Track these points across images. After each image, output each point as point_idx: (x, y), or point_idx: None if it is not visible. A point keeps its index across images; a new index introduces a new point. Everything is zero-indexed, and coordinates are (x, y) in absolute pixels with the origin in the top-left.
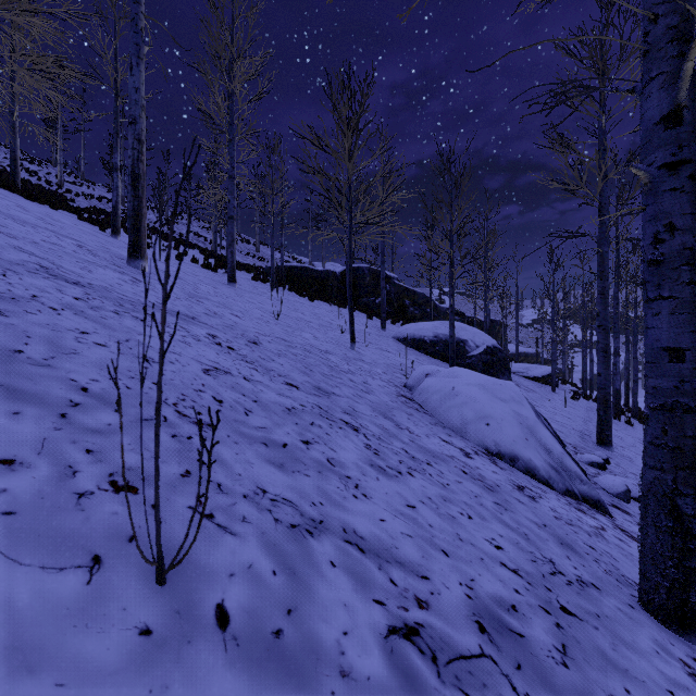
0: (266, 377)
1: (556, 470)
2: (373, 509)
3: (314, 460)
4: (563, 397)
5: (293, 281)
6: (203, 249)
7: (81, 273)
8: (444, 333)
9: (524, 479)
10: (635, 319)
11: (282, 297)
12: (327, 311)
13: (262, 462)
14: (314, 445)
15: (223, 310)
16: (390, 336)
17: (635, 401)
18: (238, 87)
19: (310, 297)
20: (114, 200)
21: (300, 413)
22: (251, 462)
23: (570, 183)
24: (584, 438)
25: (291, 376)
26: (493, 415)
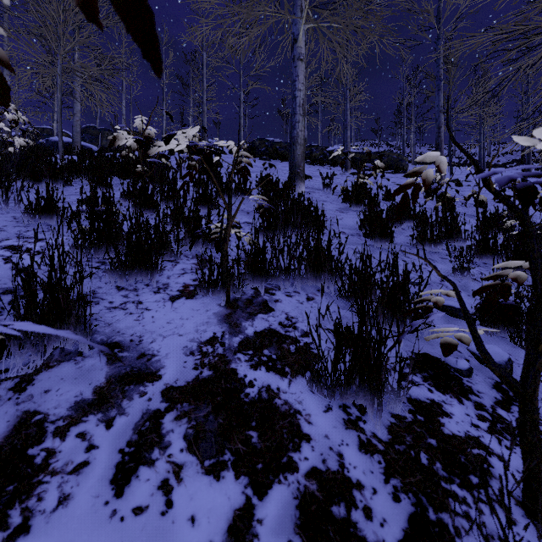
0: None
1: None
2: None
3: None
4: None
5: None
6: None
7: None
8: None
9: None
10: None
11: None
12: None
13: None
14: None
15: None
16: None
17: None
18: None
19: None
20: None
21: None
22: None
23: None
24: None
25: None
26: None
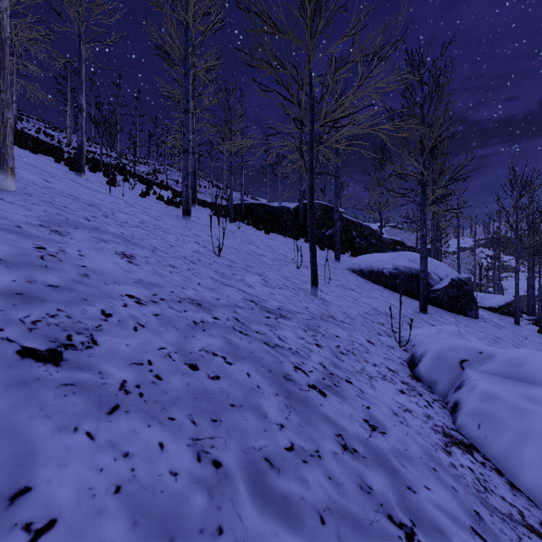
0: None
1: None
2: None
3: None
4: (530, 331)
5: (251, 216)
6: (174, 190)
7: None
8: (404, 265)
9: None
10: None
11: (238, 230)
12: (282, 243)
13: None
14: None
15: (106, 246)
16: (345, 267)
17: None
18: (191, 15)
19: (266, 230)
20: (79, 140)
21: None
22: None
23: None
24: None
25: None
26: None
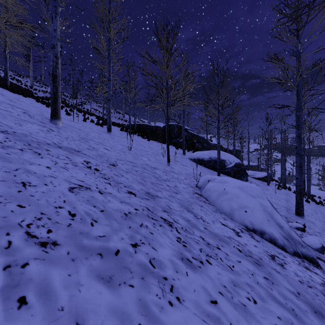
0: (115, 189)
1: (286, 239)
2: (185, 317)
3: (139, 264)
4: (273, 188)
5: (140, 131)
6: (97, 116)
7: (12, 126)
8: (214, 156)
9: (271, 247)
10: (309, 149)
11: (134, 139)
12: (156, 145)
13: (92, 280)
14: (141, 246)
15: (99, 146)
16: (187, 158)
17: (309, 190)
18: (112, 35)
19: (148, 139)
20: None
21: (134, 217)
22: (81, 283)
23: (282, 79)
24: (288, 211)
25: (132, 186)
26: (248, 206)
